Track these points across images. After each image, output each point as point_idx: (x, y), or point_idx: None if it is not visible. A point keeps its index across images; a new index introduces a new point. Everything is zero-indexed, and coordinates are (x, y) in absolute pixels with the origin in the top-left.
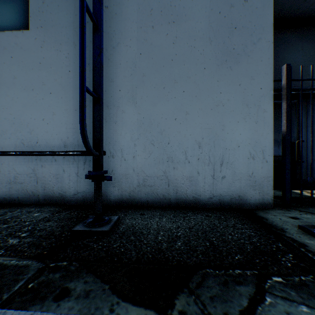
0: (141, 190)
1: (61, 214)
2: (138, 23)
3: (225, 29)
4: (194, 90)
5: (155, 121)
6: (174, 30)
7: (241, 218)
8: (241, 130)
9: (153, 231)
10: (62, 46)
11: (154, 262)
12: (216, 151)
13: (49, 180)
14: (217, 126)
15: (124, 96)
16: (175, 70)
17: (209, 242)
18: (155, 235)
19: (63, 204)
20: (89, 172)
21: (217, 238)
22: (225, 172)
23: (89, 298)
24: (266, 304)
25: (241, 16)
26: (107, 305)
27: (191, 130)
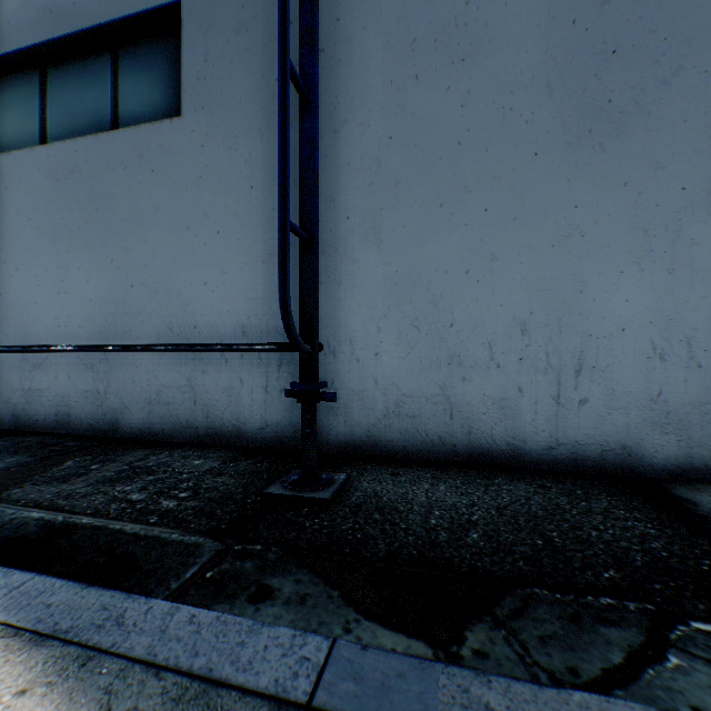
0: (393, 424)
1: (239, 465)
2: (384, 75)
3: (587, 58)
4: (510, 206)
5: (422, 278)
6: (464, 78)
7: (627, 497)
8: (630, 290)
9: (418, 508)
10: (239, 139)
11: (422, 563)
12: (565, 342)
13: (215, 400)
14: (567, 284)
15: (357, 228)
16: (467, 164)
17: (542, 540)
18: (424, 516)
19: (240, 445)
20: (294, 383)
21: (561, 534)
22: (586, 390)
23: (307, 606)
24: (665, 667)
25: (628, 22)
26: (339, 621)
27: (504, 294)
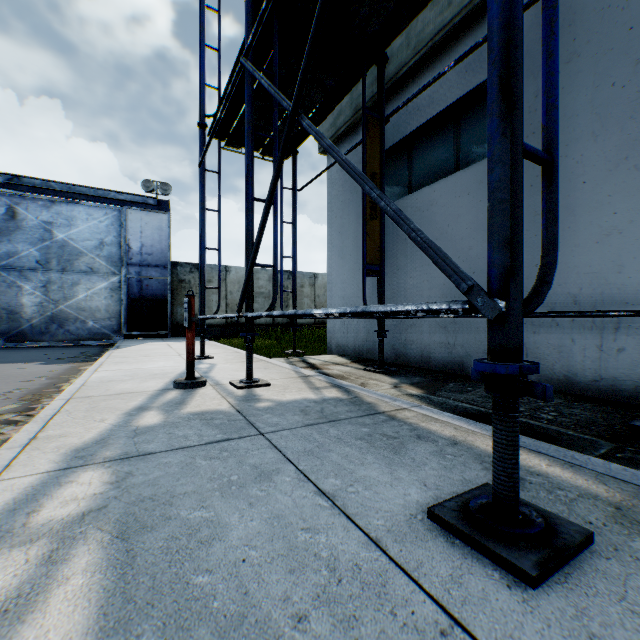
0: None
1: (582, 405)
2: None
3: None
4: None
5: None
6: None
7: None
8: None
9: None
10: (569, 147)
11: None
12: None
13: (545, 354)
14: None
15: None
16: None
17: None
18: None
19: (569, 392)
20: None
21: None
22: None
23: None
24: None
25: None
26: None
27: None
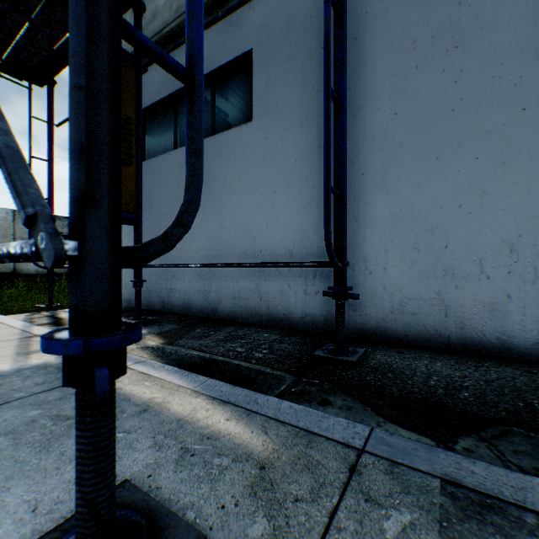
0: (397, 318)
1: (291, 338)
2: (391, 70)
3: None
4: (498, 153)
5: (421, 213)
6: (456, 61)
7: None
8: None
9: (420, 374)
10: (287, 130)
11: (425, 403)
12: None
13: (273, 298)
14: None
15: (370, 181)
16: (459, 125)
17: (522, 403)
18: (424, 378)
19: (288, 327)
20: (331, 287)
21: None
22: None
23: (352, 411)
24: None
25: None
26: (373, 421)
27: (492, 222)
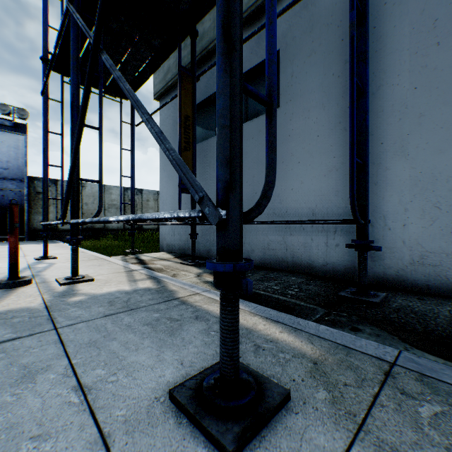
0: (416, 269)
1: (315, 282)
2: (410, 50)
3: None
4: None
5: (442, 174)
6: None
7: None
8: None
9: (442, 317)
10: (310, 112)
11: (449, 339)
12: None
13: (297, 249)
14: None
15: (388, 149)
16: None
17: None
18: (447, 321)
19: (311, 273)
20: (354, 240)
21: None
22: None
23: (380, 338)
24: None
25: None
26: (400, 346)
27: None
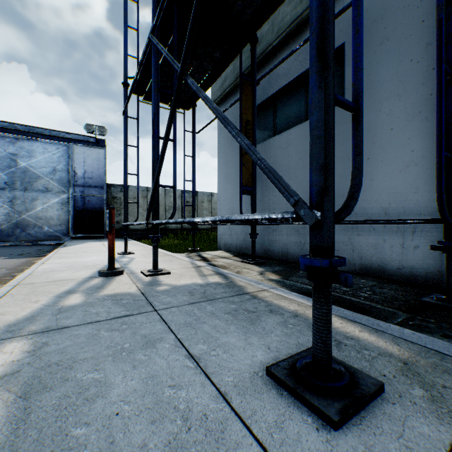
0: None
1: (389, 286)
2: None
3: None
4: None
5: None
6: None
7: None
8: None
9: None
10: (381, 104)
11: None
12: None
13: (365, 250)
14: None
15: None
16: None
17: None
18: None
19: (382, 277)
20: (440, 242)
21: None
22: None
23: None
24: None
25: None
26: None
27: None
